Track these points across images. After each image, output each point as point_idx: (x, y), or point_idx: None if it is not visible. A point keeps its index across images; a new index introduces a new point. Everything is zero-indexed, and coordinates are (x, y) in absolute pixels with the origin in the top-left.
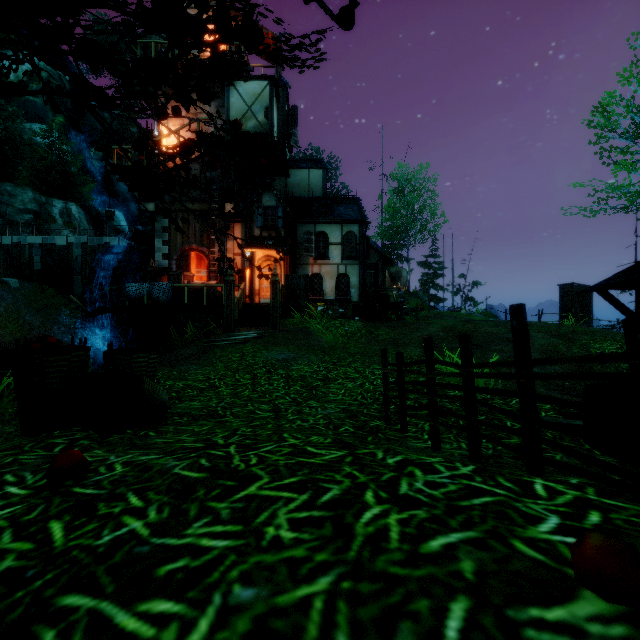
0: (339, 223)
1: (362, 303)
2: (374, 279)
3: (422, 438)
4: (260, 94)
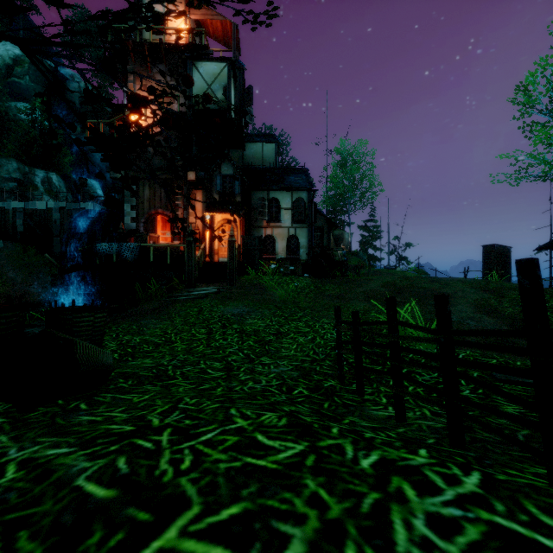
0: (289, 190)
1: (310, 261)
2: (320, 240)
3: (381, 403)
4: (219, 74)
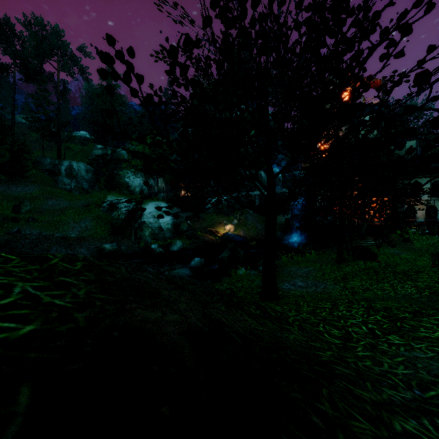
0: (428, 177)
1: None
2: None
3: None
4: None
